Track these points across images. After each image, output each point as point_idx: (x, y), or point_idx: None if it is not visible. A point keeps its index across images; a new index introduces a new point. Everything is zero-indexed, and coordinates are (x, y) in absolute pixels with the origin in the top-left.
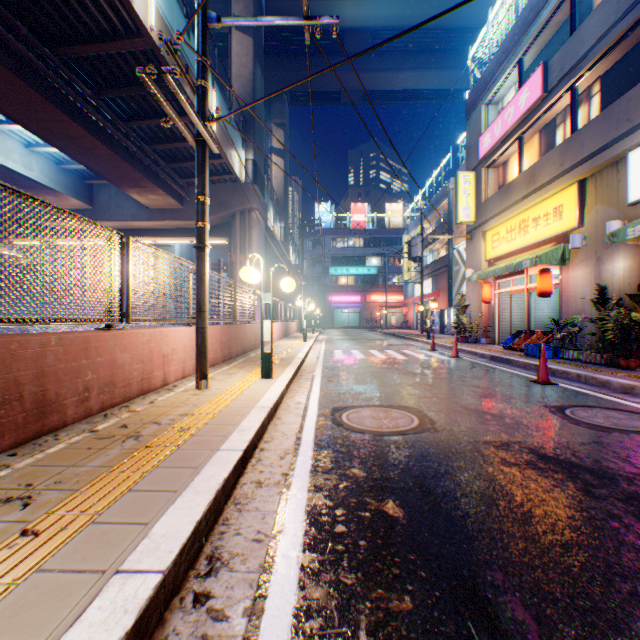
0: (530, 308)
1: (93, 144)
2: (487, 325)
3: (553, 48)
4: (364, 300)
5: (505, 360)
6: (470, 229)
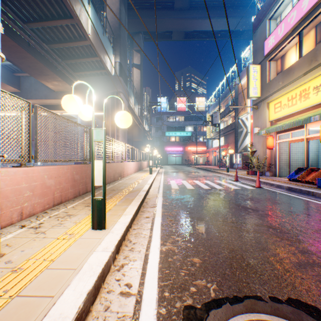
0: (308, 152)
1: None
2: (270, 164)
3: None
4: (184, 149)
5: (306, 192)
6: (256, 102)
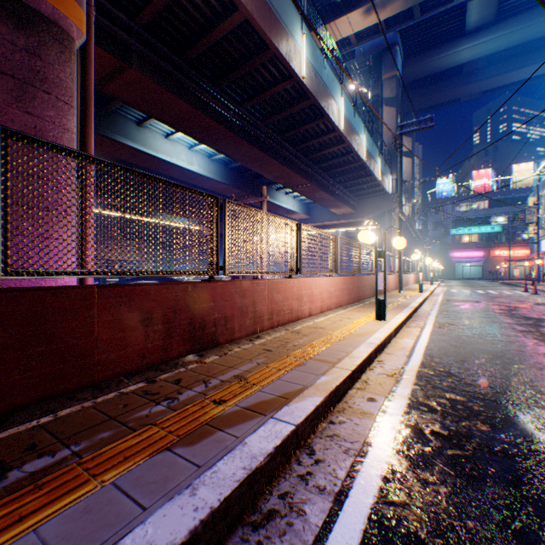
0: None
1: (328, 198)
2: None
3: None
4: (486, 255)
5: None
6: None
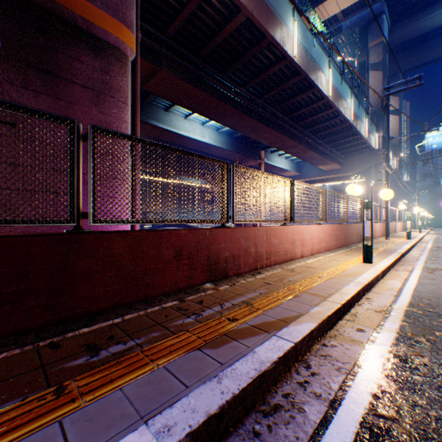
0: None
1: (317, 157)
2: None
3: None
4: None
5: None
6: None
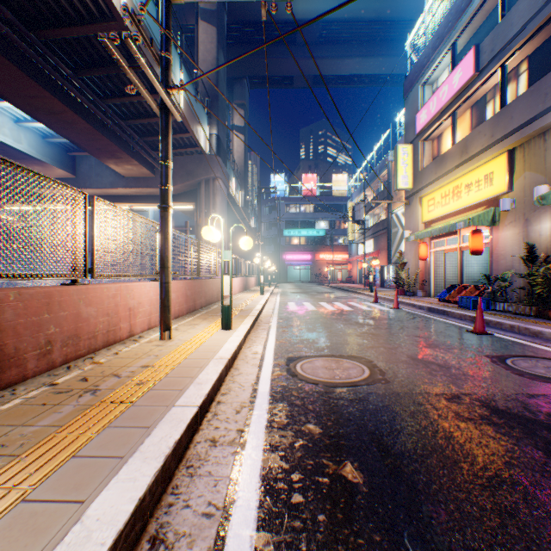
0: (462, 265)
1: (73, 119)
2: (423, 280)
3: (484, 32)
4: (314, 258)
5: (442, 311)
6: (408, 195)
